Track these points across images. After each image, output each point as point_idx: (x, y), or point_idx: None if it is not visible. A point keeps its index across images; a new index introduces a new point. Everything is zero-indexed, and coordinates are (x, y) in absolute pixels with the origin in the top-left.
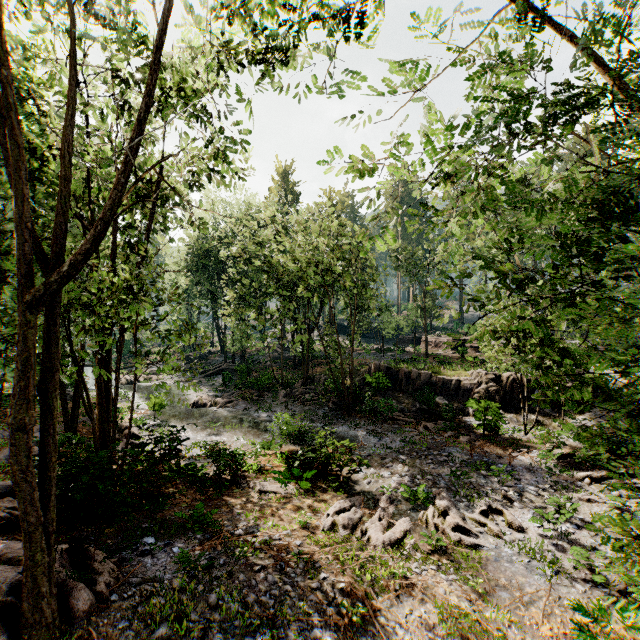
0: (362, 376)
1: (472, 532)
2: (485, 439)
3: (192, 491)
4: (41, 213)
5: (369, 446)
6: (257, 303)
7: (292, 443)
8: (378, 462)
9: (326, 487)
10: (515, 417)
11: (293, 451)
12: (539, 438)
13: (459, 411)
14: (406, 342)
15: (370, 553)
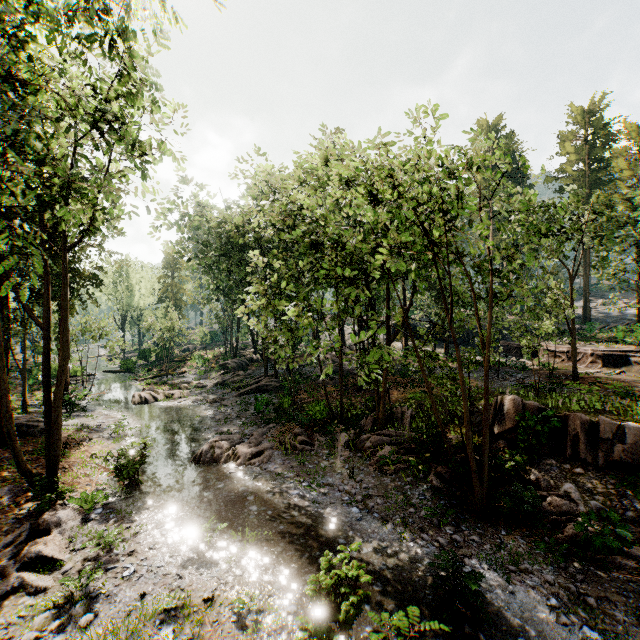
0: (480, 417)
1: None
2: None
3: None
4: None
5: None
6: (303, 293)
7: None
8: None
9: None
10: None
11: None
12: None
13: None
14: (513, 351)
15: None
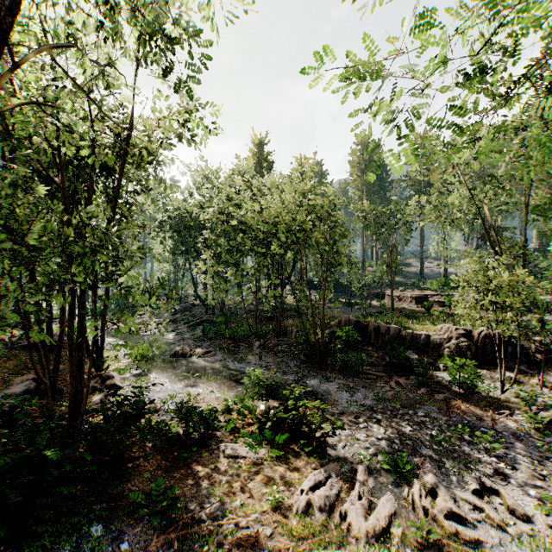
0: (332, 329)
1: (469, 520)
2: (461, 397)
3: (159, 455)
4: (15, 170)
5: (342, 402)
6: (233, 260)
7: (264, 400)
8: (352, 421)
9: (299, 450)
10: (488, 373)
11: (265, 406)
12: (523, 400)
13: (429, 366)
14: (371, 296)
15: (352, 548)
